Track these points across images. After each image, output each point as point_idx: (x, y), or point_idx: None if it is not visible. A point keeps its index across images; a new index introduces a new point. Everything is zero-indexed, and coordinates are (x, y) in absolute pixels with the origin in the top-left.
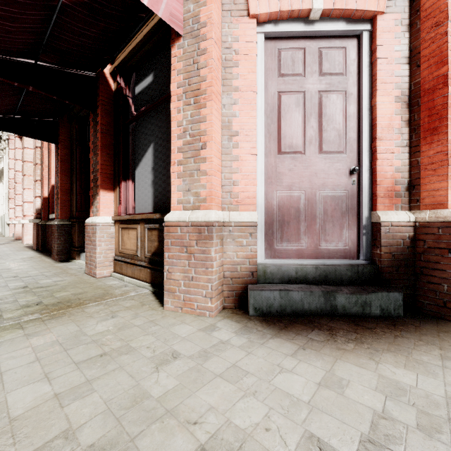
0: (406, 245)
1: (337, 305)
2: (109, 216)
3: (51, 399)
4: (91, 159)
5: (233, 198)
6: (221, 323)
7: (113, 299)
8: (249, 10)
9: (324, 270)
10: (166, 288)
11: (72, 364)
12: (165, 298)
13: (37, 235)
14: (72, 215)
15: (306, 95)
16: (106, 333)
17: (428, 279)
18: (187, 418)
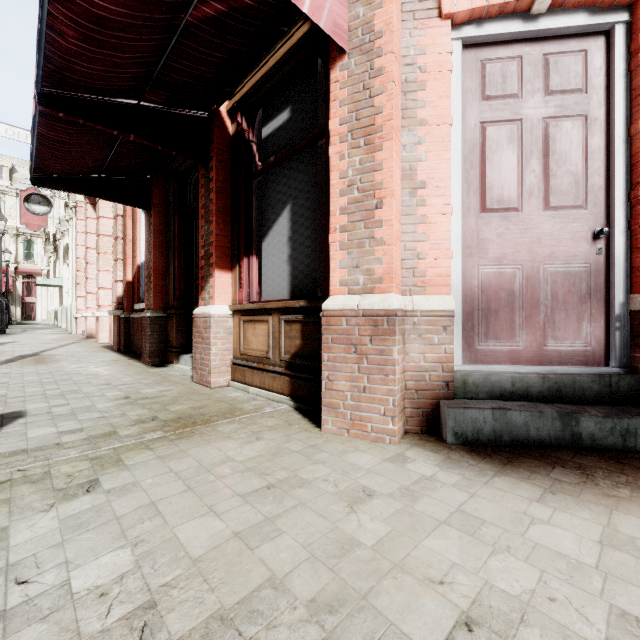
0: None
1: (582, 433)
2: (226, 305)
3: (232, 538)
4: (202, 229)
5: (417, 277)
6: (411, 452)
7: (247, 415)
8: (442, 8)
9: (556, 382)
10: (325, 402)
11: (237, 497)
12: (324, 416)
13: (118, 331)
14: (168, 305)
15: (523, 125)
16: (260, 459)
17: None
18: (426, 576)
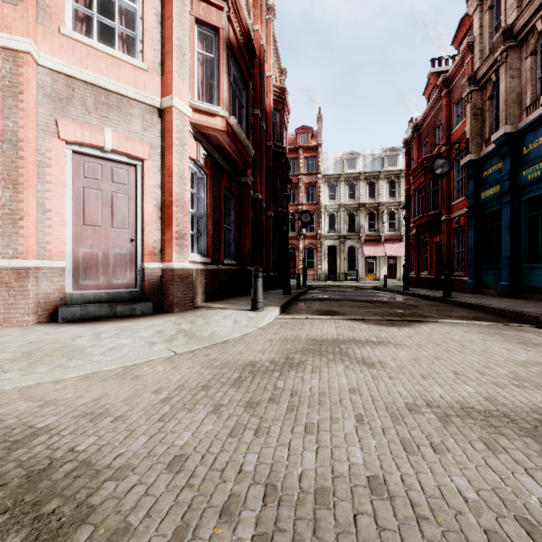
0: (158, 280)
1: (117, 311)
2: None
3: None
4: None
5: (47, 252)
6: (37, 326)
7: None
8: (60, 135)
9: (113, 295)
10: None
11: None
12: None
13: None
14: None
15: (103, 192)
16: None
17: (166, 295)
18: (22, 341)
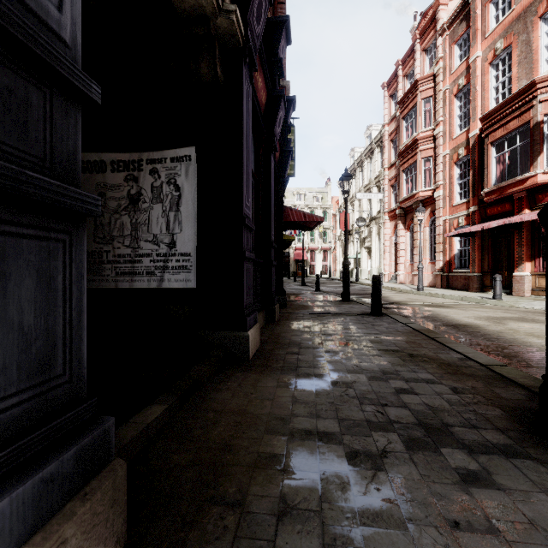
0: None
1: None
2: (528, 272)
3: None
4: (516, 249)
5: None
6: None
7: None
8: None
9: None
10: None
11: None
12: None
13: (440, 280)
14: (483, 271)
15: None
16: None
17: None
18: None
